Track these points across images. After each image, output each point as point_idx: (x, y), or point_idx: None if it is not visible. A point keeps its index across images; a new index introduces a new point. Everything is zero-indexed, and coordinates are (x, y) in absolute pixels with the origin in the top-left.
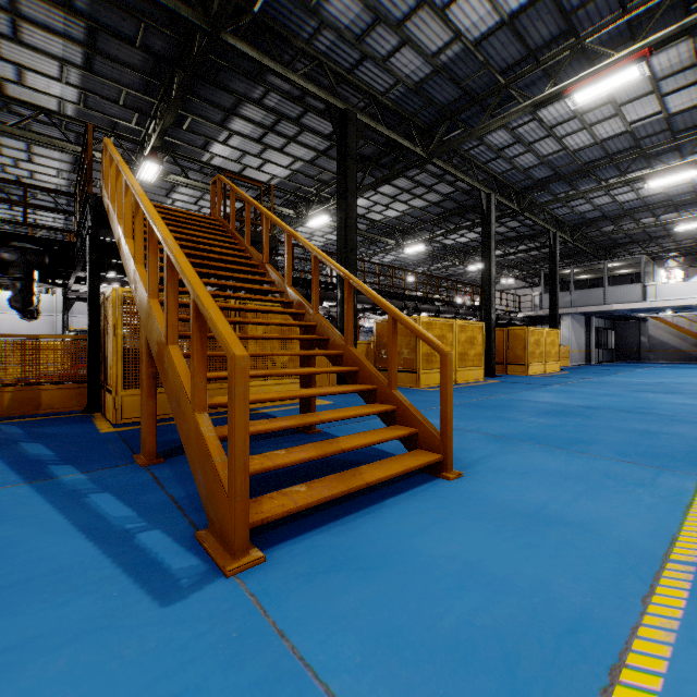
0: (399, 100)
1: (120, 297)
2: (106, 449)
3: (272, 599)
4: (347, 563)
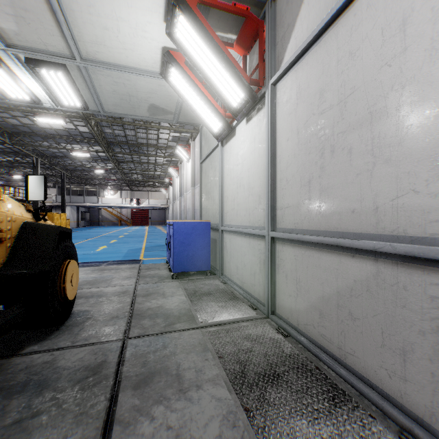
0: (2, 123)
1: None
2: None
3: None
4: None
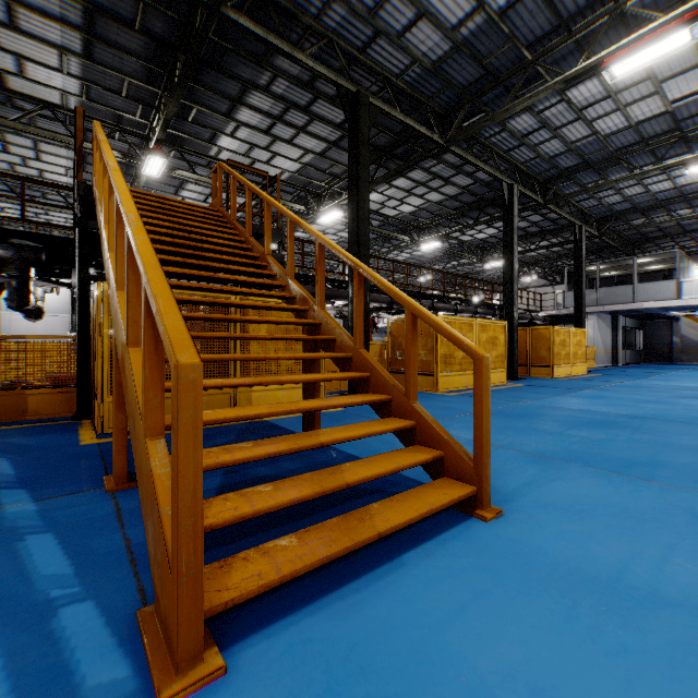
0: (415, 83)
1: (106, 293)
2: (76, 467)
3: None
4: (349, 682)
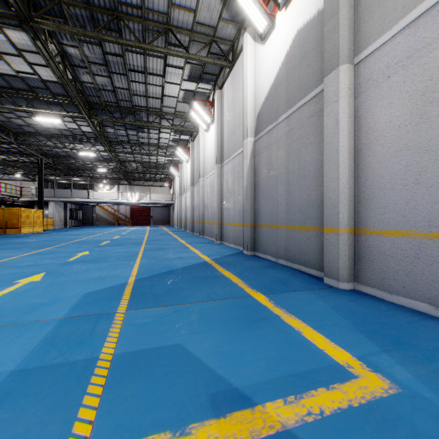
0: None
1: None
2: None
3: None
4: None
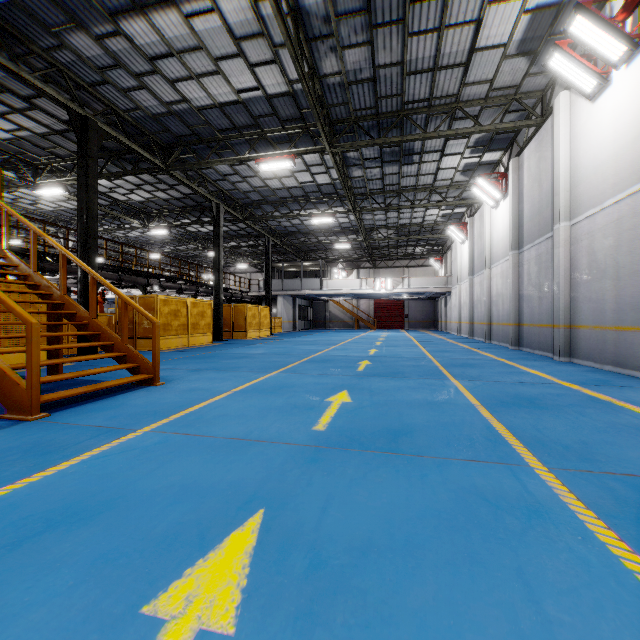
0: (139, 120)
1: None
2: None
3: (60, 420)
4: (96, 410)
